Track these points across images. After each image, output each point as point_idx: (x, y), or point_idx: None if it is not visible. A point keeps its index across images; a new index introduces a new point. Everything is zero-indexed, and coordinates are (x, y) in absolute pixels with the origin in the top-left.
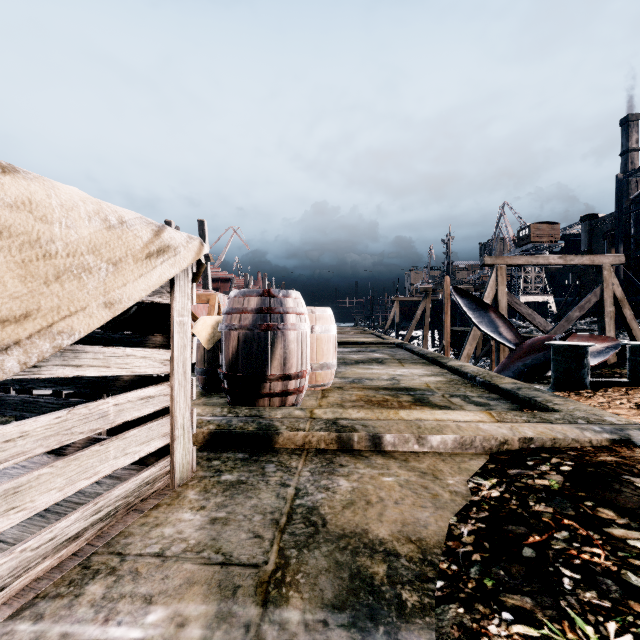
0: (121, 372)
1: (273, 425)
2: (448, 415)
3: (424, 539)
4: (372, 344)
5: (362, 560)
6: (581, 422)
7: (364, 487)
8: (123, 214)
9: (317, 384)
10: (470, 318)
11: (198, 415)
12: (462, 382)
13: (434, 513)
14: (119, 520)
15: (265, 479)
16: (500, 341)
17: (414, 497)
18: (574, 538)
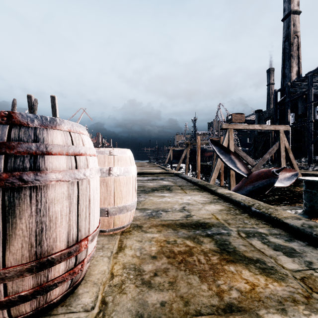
0: None
1: None
2: None
3: None
4: (160, 174)
5: None
6: None
7: None
8: None
9: (115, 227)
10: (221, 158)
11: None
12: (239, 211)
13: None
14: None
15: None
16: (239, 172)
17: None
18: None
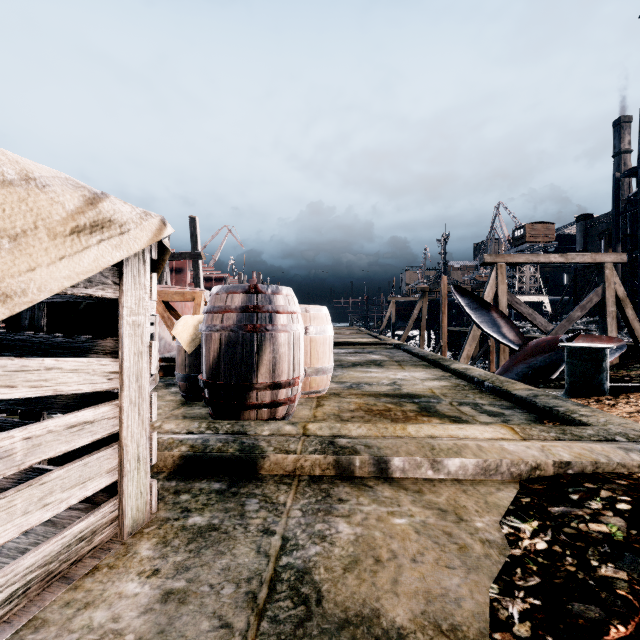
0: (36, 392)
1: (258, 446)
2: (464, 431)
3: (459, 627)
4: (369, 345)
5: None
6: (620, 439)
7: (370, 534)
8: (31, 168)
9: (311, 391)
10: (472, 318)
11: (171, 432)
12: (469, 387)
13: (466, 578)
14: (35, 597)
15: (244, 522)
16: (503, 342)
17: (436, 550)
18: None
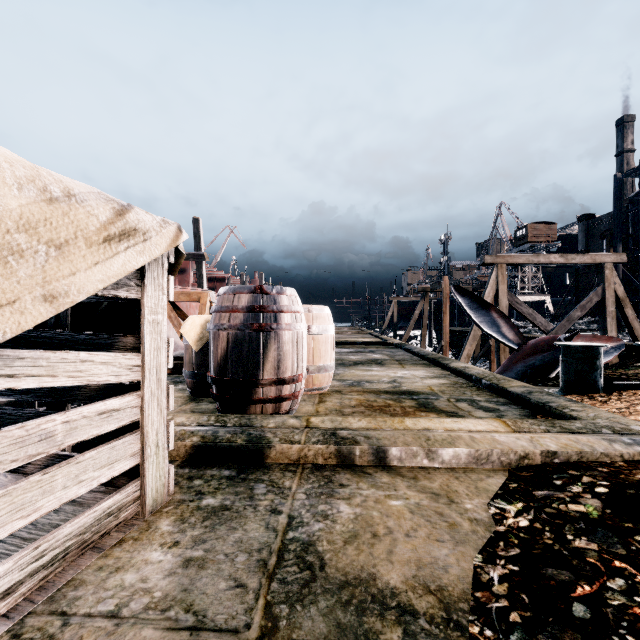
0: (73, 382)
1: (264, 437)
2: (459, 424)
3: (446, 588)
4: (370, 344)
5: (370, 621)
6: (606, 432)
7: (369, 514)
8: (71, 185)
9: (314, 388)
10: (471, 318)
11: (182, 424)
12: (467, 385)
13: (454, 550)
14: (71, 563)
15: (253, 504)
16: (502, 341)
17: (428, 527)
18: (634, 589)
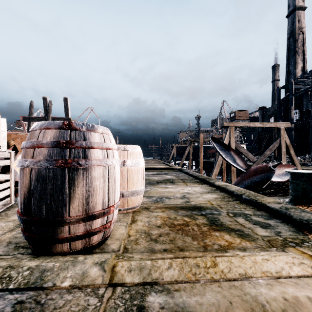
0: None
1: None
2: (272, 264)
3: None
4: (164, 169)
5: None
6: None
7: None
8: None
9: (128, 207)
10: (221, 154)
11: None
12: (232, 199)
13: None
14: None
15: None
16: (238, 168)
17: None
18: None
